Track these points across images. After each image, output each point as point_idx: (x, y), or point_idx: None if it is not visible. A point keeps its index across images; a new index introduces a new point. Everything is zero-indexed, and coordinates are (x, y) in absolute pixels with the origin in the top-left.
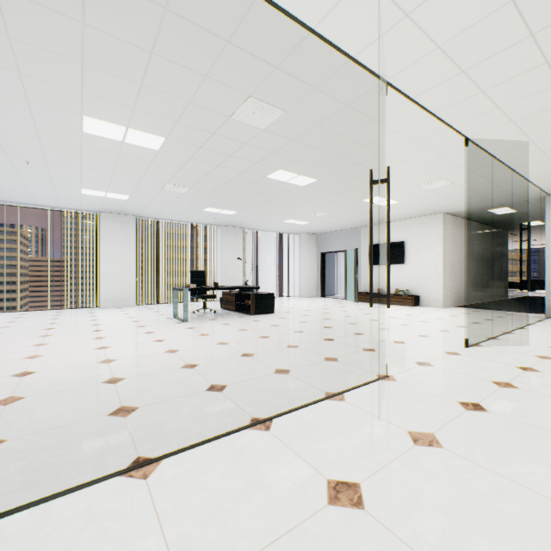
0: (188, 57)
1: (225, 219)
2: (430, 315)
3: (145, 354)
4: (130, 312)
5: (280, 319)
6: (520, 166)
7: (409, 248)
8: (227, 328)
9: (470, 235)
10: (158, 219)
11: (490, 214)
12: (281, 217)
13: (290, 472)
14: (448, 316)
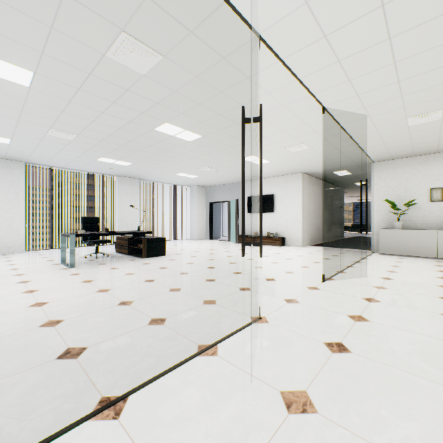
0: None
1: (121, 169)
2: (293, 253)
3: (1, 310)
4: (15, 258)
5: (169, 261)
6: (358, 137)
7: (277, 200)
8: (114, 273)
9: (320, 191)
10: (51, 166)
11: (334, 175)
12: (174, 170)
13: None
14: (307, 253)
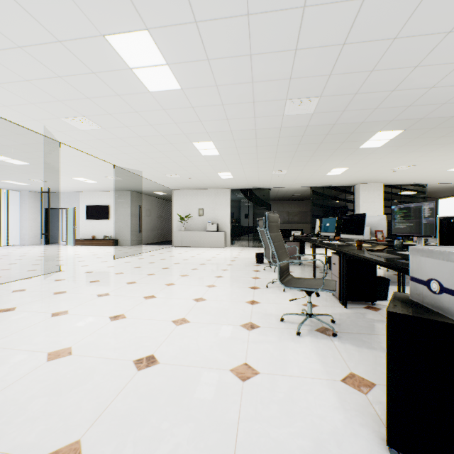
0: None
1: None
2: (117, 249)
3: None
4: None
5: None
6: (149, 178)
7: (113, 209)
8: None
9: (150, 204)
10: None
11: (157, 194)
12: None
13: None
14: (127, 249)
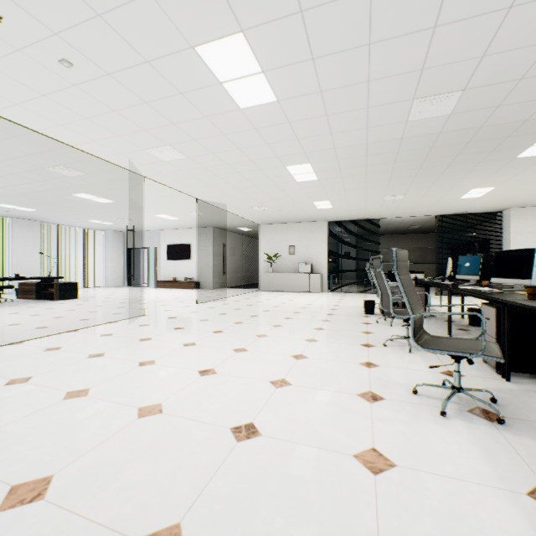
0: (23, 148)
1: (20, 213)
2: (199, 293)
3: None
4: None
5: (84, 301)
6: (233, 212)
7: (194, 249)
8: (34, 309)
9: (233, 242)
10: None
11: (241, 230)
12: (86, 218)
13: (87, 335)
14: (210, 293)
